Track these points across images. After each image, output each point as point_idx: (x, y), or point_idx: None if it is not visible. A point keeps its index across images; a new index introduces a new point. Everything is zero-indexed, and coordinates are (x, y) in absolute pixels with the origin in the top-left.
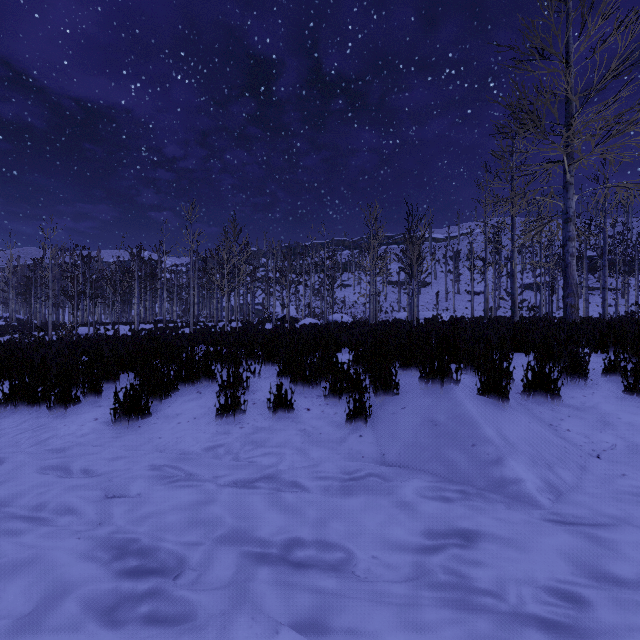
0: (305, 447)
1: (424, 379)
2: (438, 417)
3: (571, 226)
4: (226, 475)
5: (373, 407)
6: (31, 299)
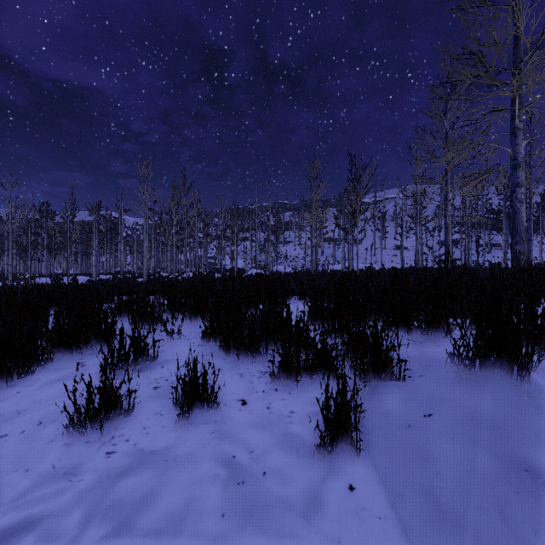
0: (226, 538)
1: (460, 355)
2: (540, 459)
3: (520, 172)
4: None
5: (358, 401)
6: None
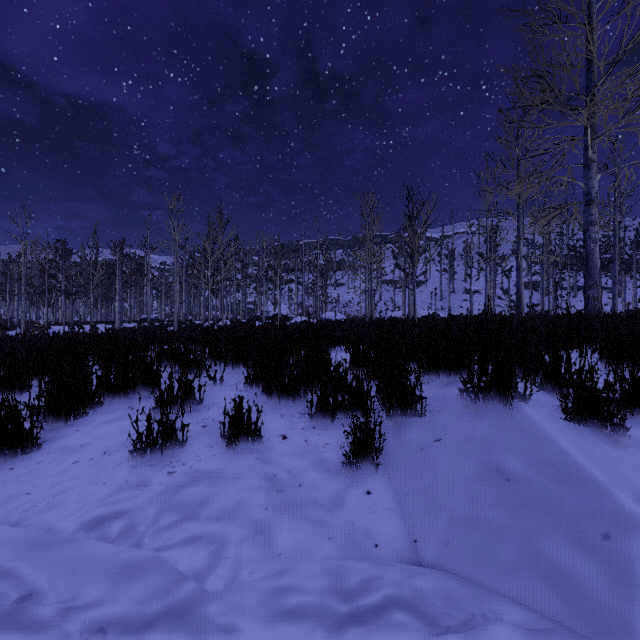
0: (269, 520)
1: (469, 391)
2: (509, 463)
3: (594, 209)
4: (82, 615)
5: (385, 434)
6: (6, 296)
